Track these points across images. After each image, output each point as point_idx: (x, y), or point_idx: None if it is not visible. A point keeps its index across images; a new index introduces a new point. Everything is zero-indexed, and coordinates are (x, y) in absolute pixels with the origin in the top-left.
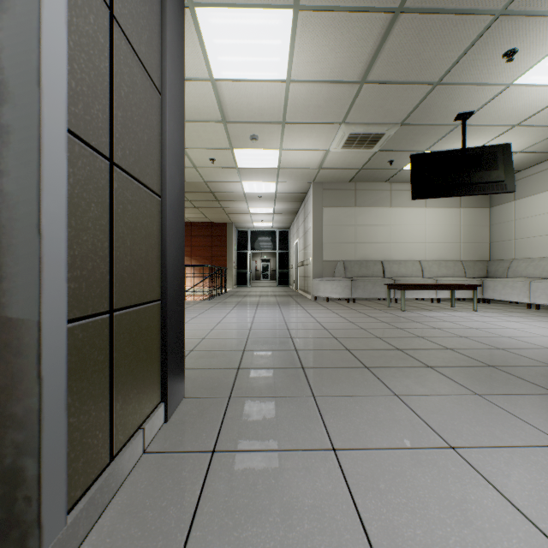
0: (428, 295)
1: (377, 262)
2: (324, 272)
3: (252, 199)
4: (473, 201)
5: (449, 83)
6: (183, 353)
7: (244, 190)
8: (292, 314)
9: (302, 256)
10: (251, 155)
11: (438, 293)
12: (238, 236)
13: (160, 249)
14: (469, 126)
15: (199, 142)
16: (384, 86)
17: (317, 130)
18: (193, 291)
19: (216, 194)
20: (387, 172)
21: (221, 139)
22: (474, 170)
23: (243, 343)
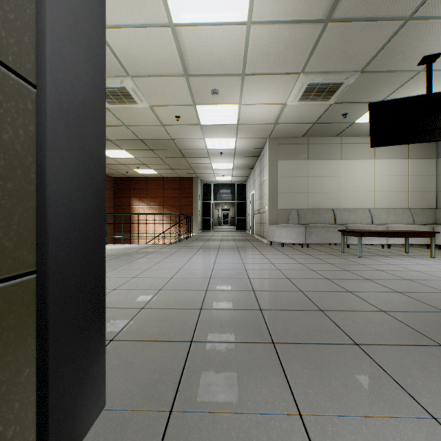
0: (379, 241)
1: (328, 210)
2: (278, 219)
3: (214, 156)
4: (420, 153)
5: (421, 17)
6: (101, 342)
7: (207, 147)
8: (251, 260)
9: (258, 205)
10: (212, 111)
11: (389, 239)
12: (203, 189)
13: (33, 180)
14: (432, 71)
15: (164, 99)
16: (349, 24)
17: (275, 82)
18: (161, 236)
19: (182, 151)
20: (339, 126)
21: (184, 95)
22: (439, 115)
23: (201, 298)
